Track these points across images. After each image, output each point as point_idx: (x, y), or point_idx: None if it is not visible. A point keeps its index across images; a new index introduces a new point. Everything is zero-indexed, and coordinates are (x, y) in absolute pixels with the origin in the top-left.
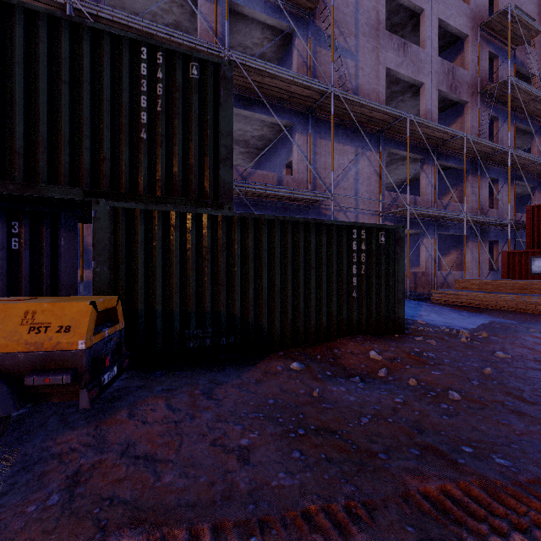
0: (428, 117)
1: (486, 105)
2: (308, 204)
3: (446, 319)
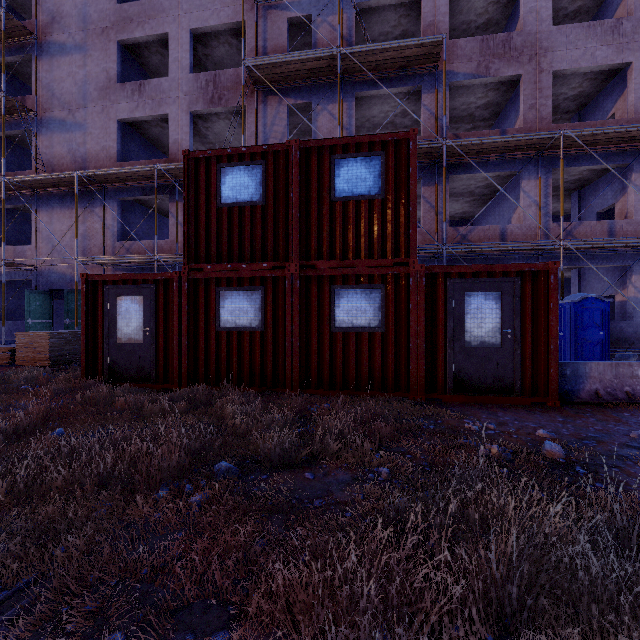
0: (174, 150)
1: (282, 95)
2: (34, 266)
3: None
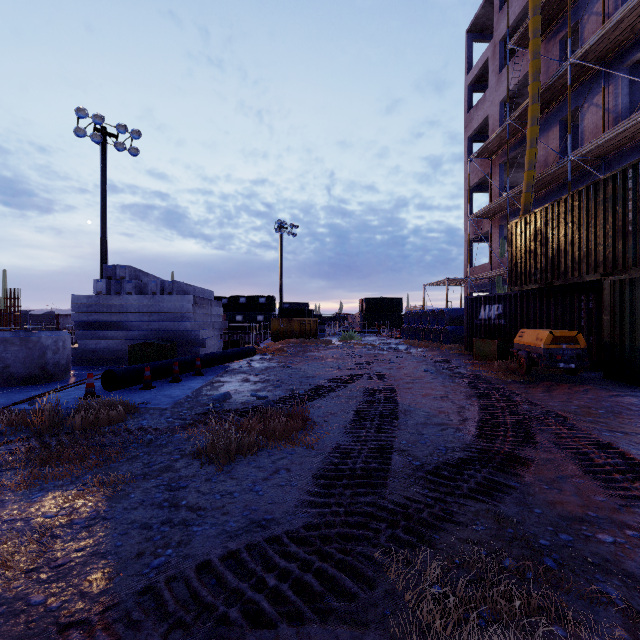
0: None
1: None
2: None
3: None
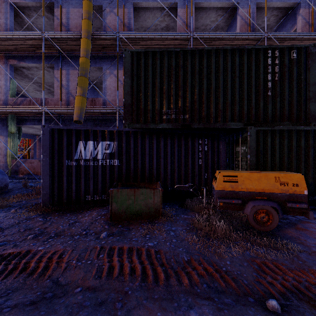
0: None
1: None
2: None
3: None
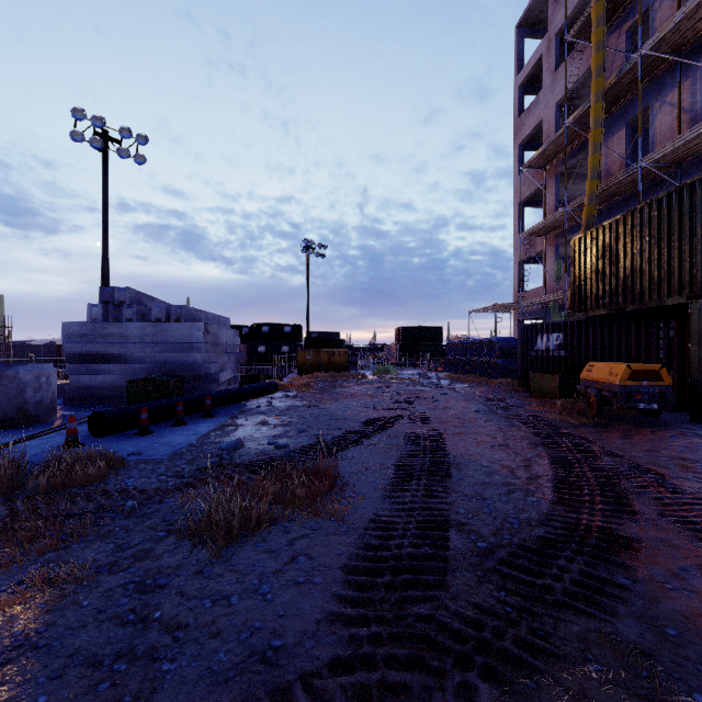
0: None
1: None
2: None
3: None
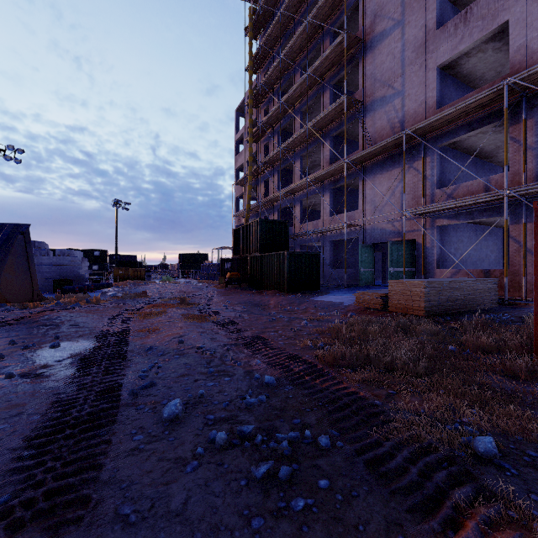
0: (516, 59)
1: None
2: (361, 226)
3: (334, 298)
